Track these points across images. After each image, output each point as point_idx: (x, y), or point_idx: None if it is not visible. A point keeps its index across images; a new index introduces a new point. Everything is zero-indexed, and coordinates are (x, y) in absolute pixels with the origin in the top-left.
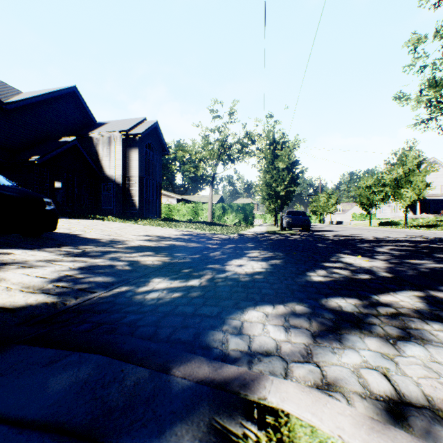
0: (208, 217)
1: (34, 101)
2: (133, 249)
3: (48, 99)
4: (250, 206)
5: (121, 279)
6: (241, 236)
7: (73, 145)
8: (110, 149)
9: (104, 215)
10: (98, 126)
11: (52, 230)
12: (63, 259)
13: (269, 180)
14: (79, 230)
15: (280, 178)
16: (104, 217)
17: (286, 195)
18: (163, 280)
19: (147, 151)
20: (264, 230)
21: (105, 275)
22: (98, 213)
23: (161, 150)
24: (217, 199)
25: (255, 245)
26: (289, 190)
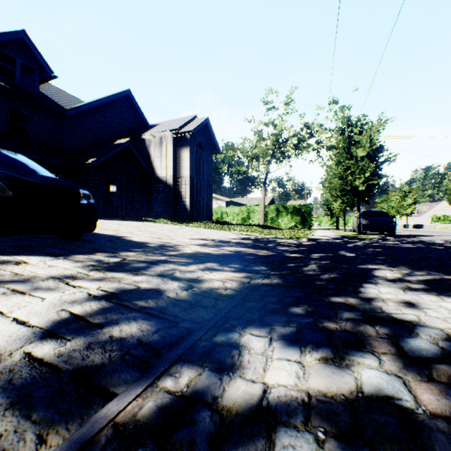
0: (260, 219)
1: (92, 106)
2: (189, 258)
3: (104, 104)
4: (308, 207)
5: (175, 333)
6: (313, 241)
7: (126, 147)
8: (161, 150)
9: (156, 218)
10: (150, 128)
11: (89, 231)
12: (88, 274)
13: (342, 173)
14: (127, 231)
15: (359, 169)
16: (155, 219)
17: (367, 190)
18: (271, 347)
19: (197, 150)
20: (334, 234)
21: (145, 316)
22: (150, 216)
23: (212, 149)
24: (267, 201)
25: (356, 255)
26: (371, 183)
